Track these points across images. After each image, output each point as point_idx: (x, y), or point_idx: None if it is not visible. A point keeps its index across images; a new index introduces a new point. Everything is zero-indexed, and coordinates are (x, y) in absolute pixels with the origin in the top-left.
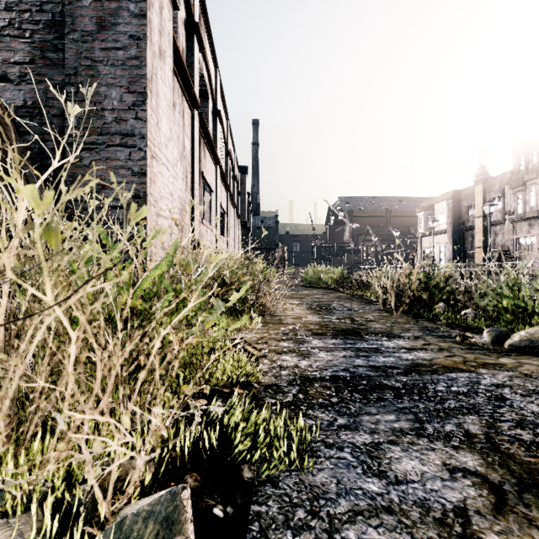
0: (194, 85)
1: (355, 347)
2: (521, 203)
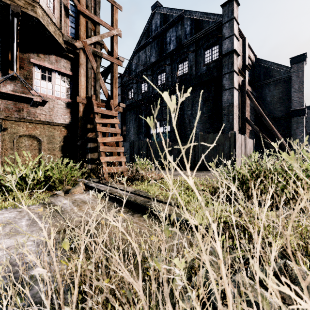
0: None
1: None
2: None
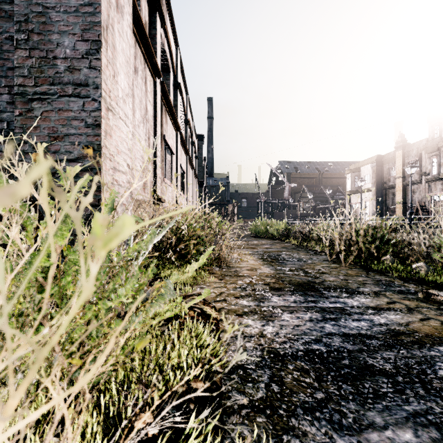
0: (156, 56)
1: (319, 306)
2: (436, 165)
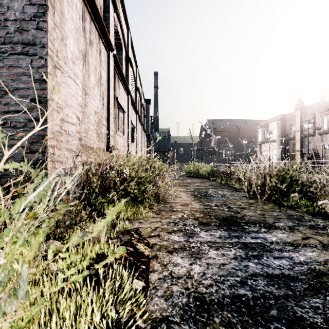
0: (109, 33)
1: (241, 242)
2: (326, 122)
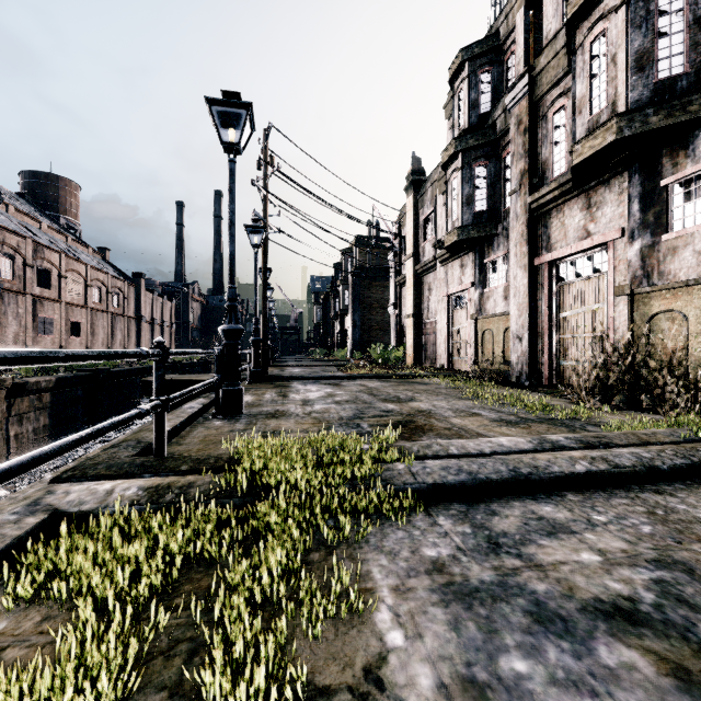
0: (27, 286)
1: None
2: None
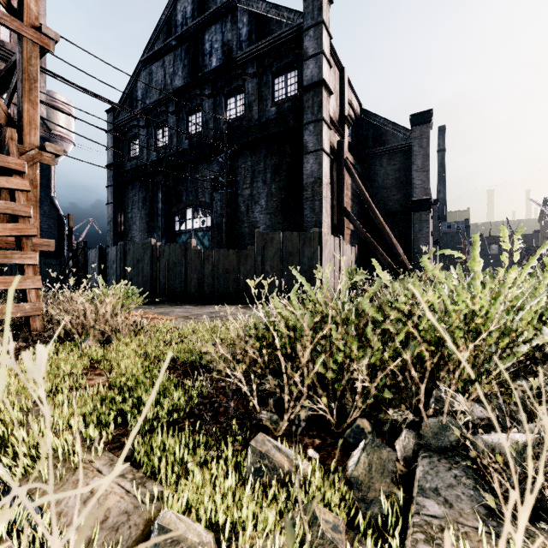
0: None
1: None
2: None
